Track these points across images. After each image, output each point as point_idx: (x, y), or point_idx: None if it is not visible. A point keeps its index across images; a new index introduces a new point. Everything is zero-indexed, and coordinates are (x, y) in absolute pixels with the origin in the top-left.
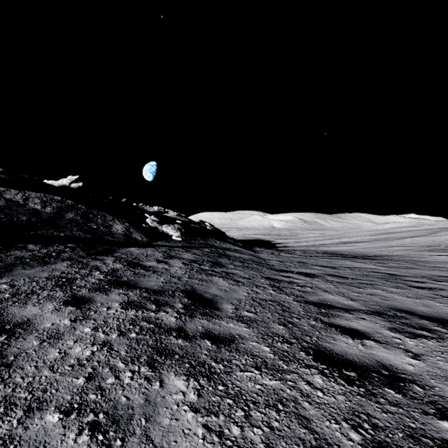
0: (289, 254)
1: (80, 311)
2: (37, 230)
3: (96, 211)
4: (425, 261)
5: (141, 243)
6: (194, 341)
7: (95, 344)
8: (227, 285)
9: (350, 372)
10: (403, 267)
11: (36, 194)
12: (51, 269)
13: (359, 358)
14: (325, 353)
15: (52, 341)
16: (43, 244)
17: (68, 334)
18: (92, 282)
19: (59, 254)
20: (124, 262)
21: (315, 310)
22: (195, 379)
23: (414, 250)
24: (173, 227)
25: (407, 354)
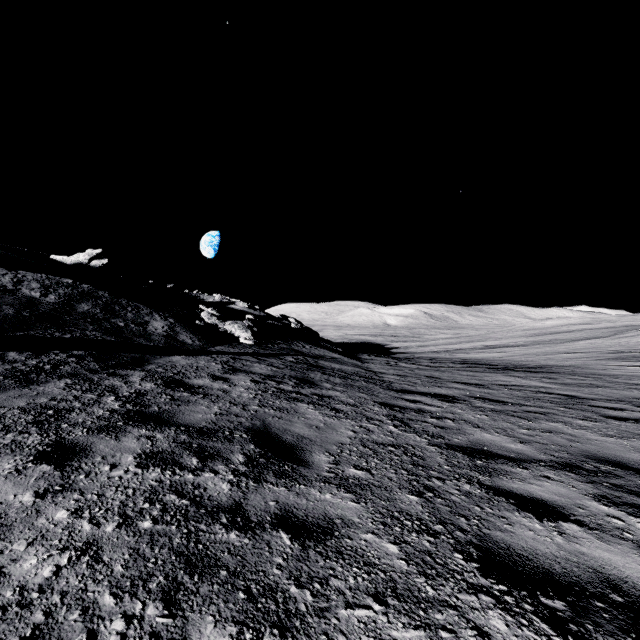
0: (412, 364)
1: (61, 473)
2: (29, 329)
3: (126, 301)
4: (614, 375)
5: (190, 348)
6: (260, 534)
7: (68, 549)
8: (321, 418)
9: (553, 600)
10: (584, 384)
11: (34, 275)
12: (35, 392)
13: (562, 565)
14: (499, 554)
15: None
16: (34, 351)
17: (20, 527)
18: (97, 415)
19: (57, 367)
20: (160, 379)
21: (466, 462)
22: (255, 632)
23: (595, 359)
24: (241, 324)
25: None
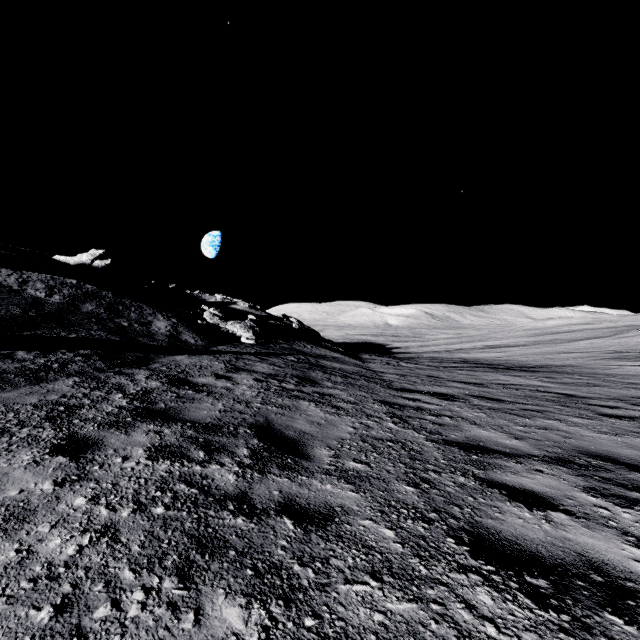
0: (412, 364)
1: (76, 464)
2: (35, 329)
3: (129, 301)
4: (613, 374)
5: (193, 348)
6: (265, 520)
7: (88, 531)
8: (322, 415)
9: (537, 579)
10: (583, 383)
11: (39, 275)
12: (46, 390)
13: (547, 549)
14: (489, 539)
15: (12, 525)
16: (41, 351)
17: (43, 512)
18: (106, 412)
19: (64, 366)
20: (165, 377)
21: (462, 456)
22: (262, 602)
23: (594, 359)
24: (242, 324)
25: (625, 539)
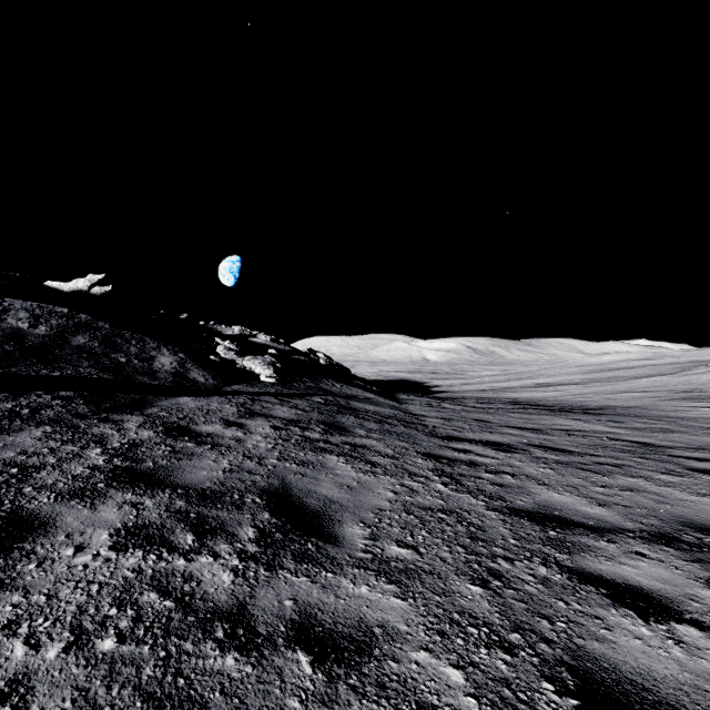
0: (457, 405)
1: (4, 561)
2: (10, 366)
3: (130, 333)
4: (688, 418)
5: (202, 388)
6: (269, 657)
7: None
8: (354, 475)
9: None
10: (657, 428)
11: (23, 303)
12: (2, 444)
13: (692, 698)
14: (604, 681)
15: None
16: (11, 392)
17: None
18: (73, 474)
19: (36, 411)
20: (161, 425)
21: (536, 533)
22: None
23: (663, 399)
24: (262, 360)
25: None
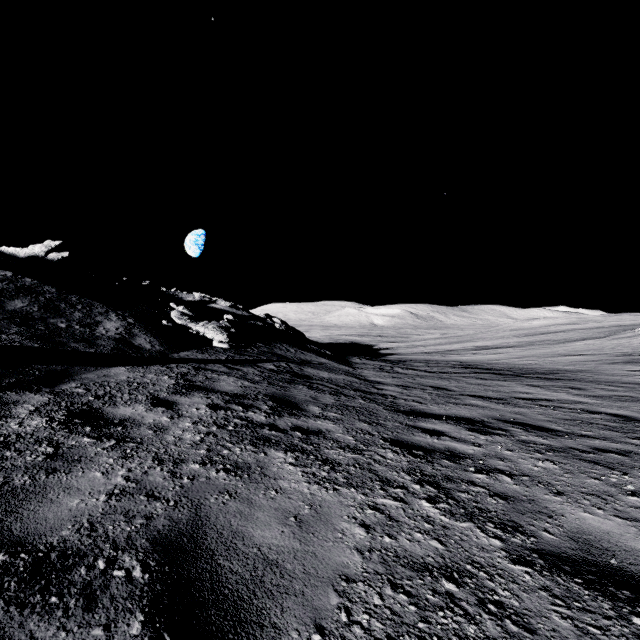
0: (409, 369)
1: None
2: None
3: (78, 298)
4: None
5: (145, 355)
6: None
7: None
8: (305, 490)
9: None
10: (622, 396)
11: None
12: None
13: None
14: None
15: None
16: None
17: None
18: None
19: None
20: (65, 408)
21: (615, 626)
22: None
23: (606, 362)
24: (216, 325)
25: None
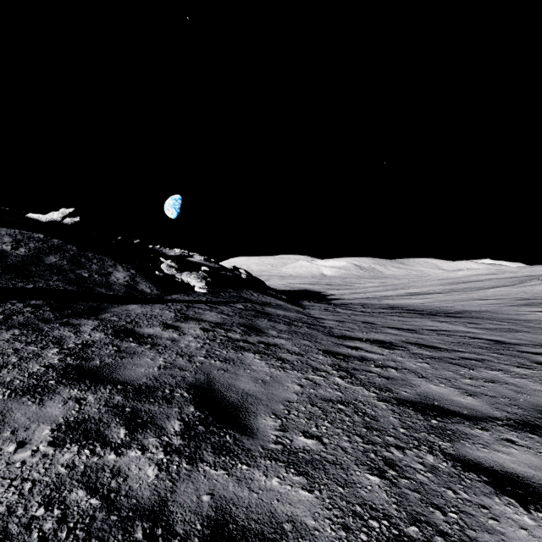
0: (348, 310)
1: None
2: None
3: (92, 254)
4: (528, 320)
5: (148, 297)
6: None
7: None
8: (267, 370)
9: None
10: (505, 329)
11: (8, 230)
12: None
13: None
14: None
15: None
16: None
17: None
18: (29, 372)
19: (9, 317)
20: (111, 328)
21: (420, 422)
22: None
23: (507, 305)
24: (196, 275)
25: None
